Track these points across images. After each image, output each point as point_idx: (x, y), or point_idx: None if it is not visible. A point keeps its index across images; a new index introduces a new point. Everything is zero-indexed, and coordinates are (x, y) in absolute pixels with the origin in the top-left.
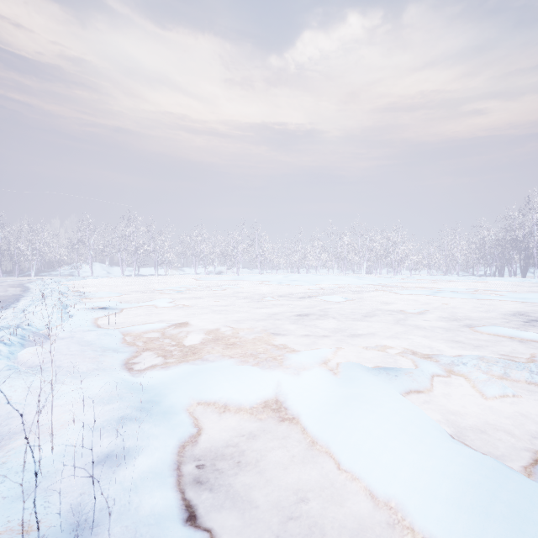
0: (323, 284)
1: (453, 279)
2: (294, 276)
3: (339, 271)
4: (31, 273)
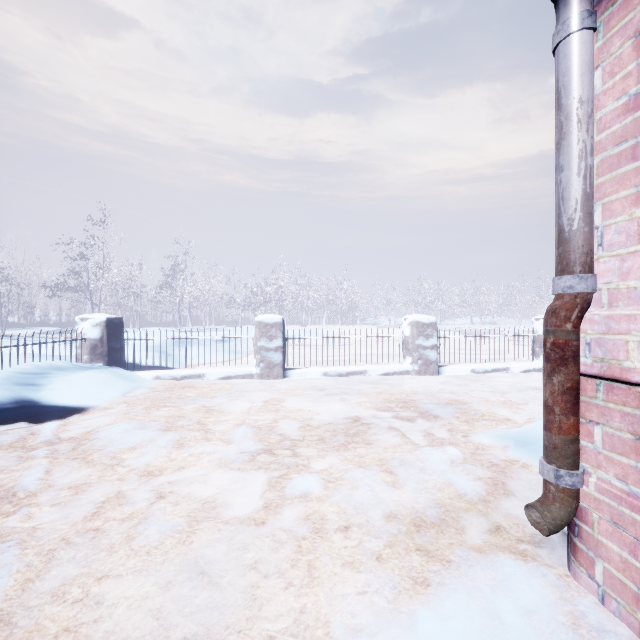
0: None
1: None
2: None
3: None
4: (357, 322)
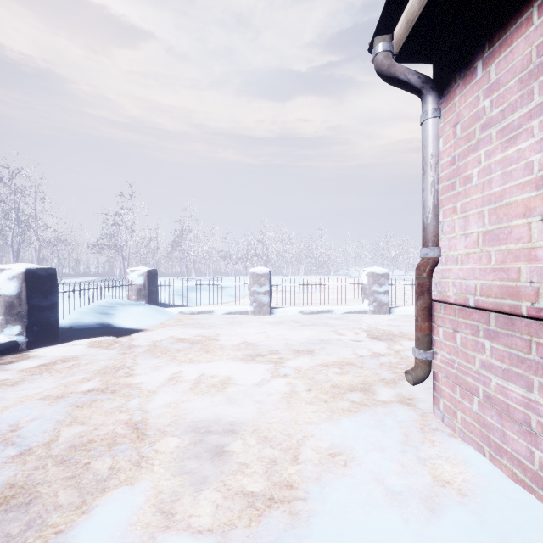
0: None
1: None
2: None
3: None
4: (330, 273)
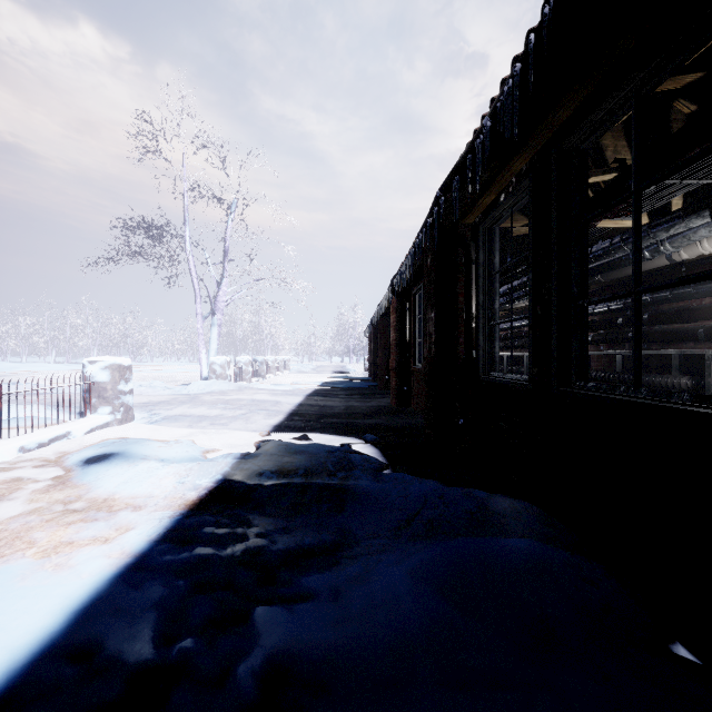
0: (18, 371)
1: (177, 365)
2: None
3: (63, 359)
4: None
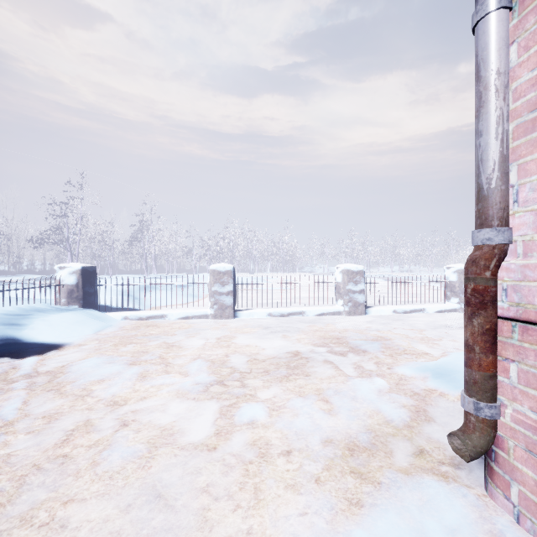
0: None
1: None
2: None
3: None
4: (296, 270)
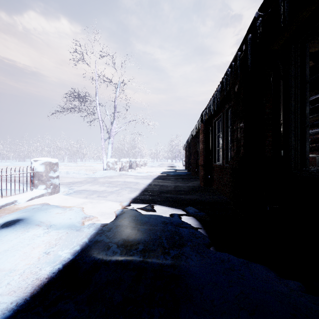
0: None
1: (99, 163)
2: (18, 162)
3: None
4: None
